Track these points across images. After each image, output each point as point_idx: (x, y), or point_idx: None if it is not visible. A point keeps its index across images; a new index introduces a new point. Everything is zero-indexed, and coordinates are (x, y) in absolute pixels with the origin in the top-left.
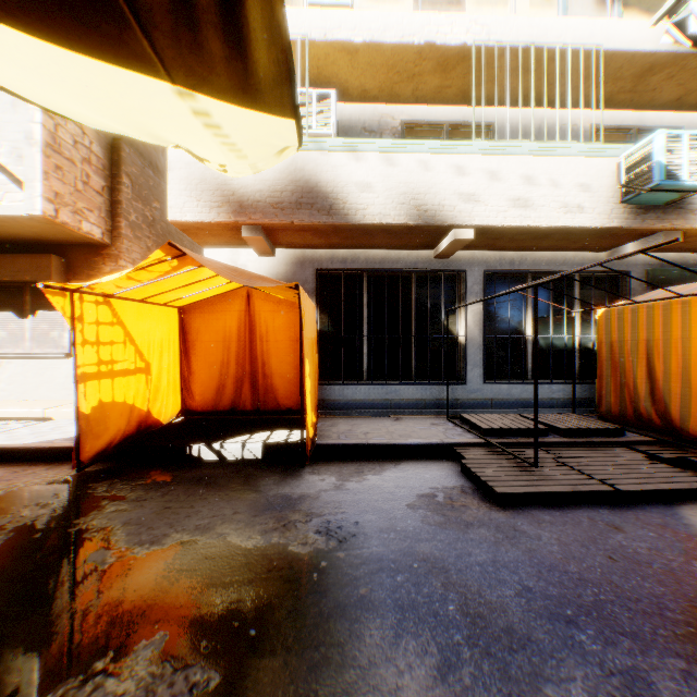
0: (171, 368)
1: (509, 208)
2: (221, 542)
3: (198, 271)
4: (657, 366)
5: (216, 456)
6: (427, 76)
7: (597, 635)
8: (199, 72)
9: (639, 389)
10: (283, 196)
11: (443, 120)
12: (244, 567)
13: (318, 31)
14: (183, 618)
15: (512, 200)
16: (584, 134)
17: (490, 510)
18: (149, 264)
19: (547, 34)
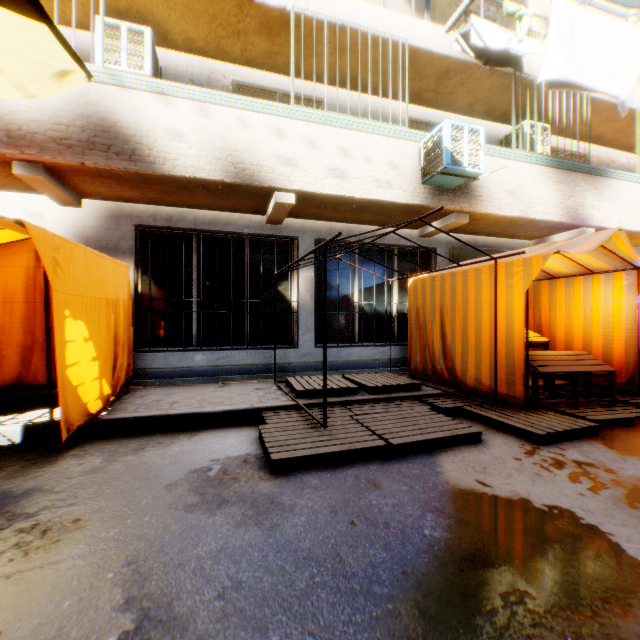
0: None
1: (327, 177)
2: None
3: None
4: (448, 328)
5: None
6: (253, 37)
7: None
8: None
9: (437, 348)
10: (71, 132)
11: (276, 88)
12: None
13: None
14: None
15: (330, 170)
16: (402, 124)
17: (260, 480)
18: None
19: (361, 18)
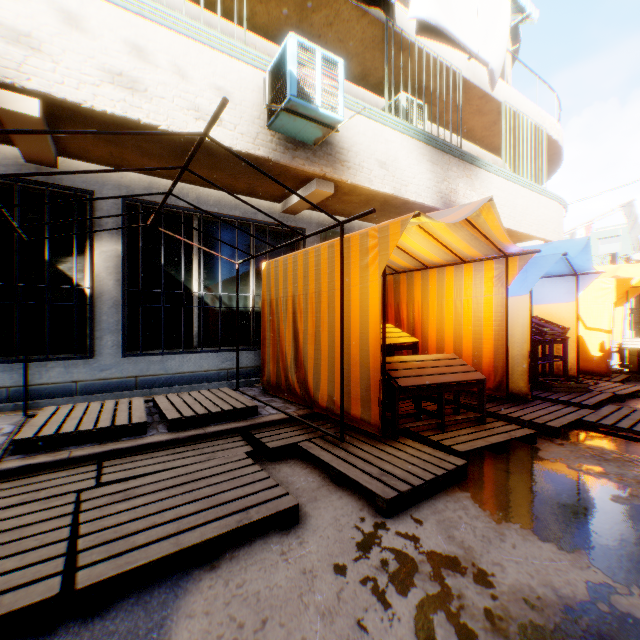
0: None
1: (103, 83)
2: None
3: None
4: (301, 326)
5: None
6: None
7: None
8: None
9: (289, 353)
10: None
11: None
12: None
13: None
14: None
15: (109, 73)
16: None
17: None
18: None
19: None
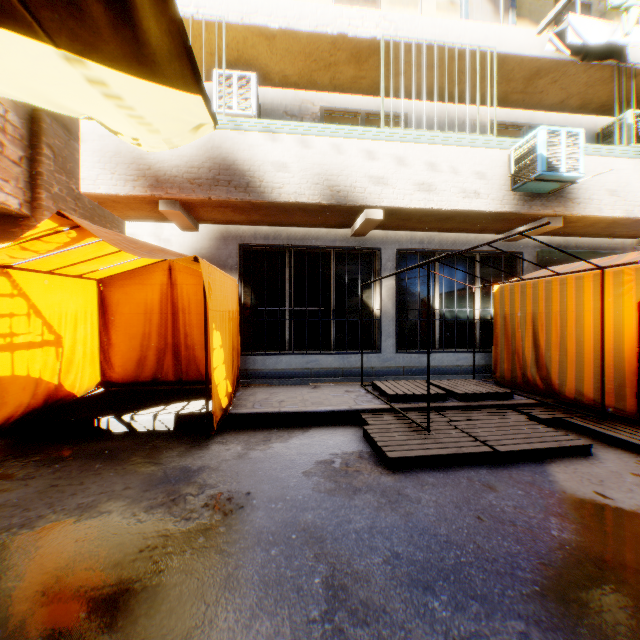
0: (88, 340)
1: (414, 192)
2: (100, 522)
3: (106, 243)
4: (541, 336)
5: (126, 428)
6: (342, 66)
7: (450, 600)
8: (85, 37)
9: (527, 357)
10: (200, 172)
11: (360, 109)
12: (115, 549)
13: (235, 14)
14: (25, 613)
15: (417, 185)
16: (484, 128)
17: (381, 474)
18: (45, 234)
19: (448, 34)
